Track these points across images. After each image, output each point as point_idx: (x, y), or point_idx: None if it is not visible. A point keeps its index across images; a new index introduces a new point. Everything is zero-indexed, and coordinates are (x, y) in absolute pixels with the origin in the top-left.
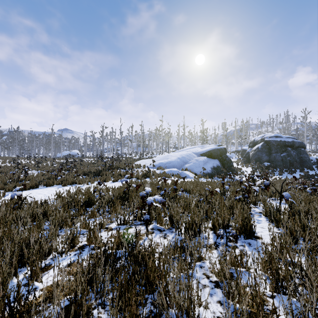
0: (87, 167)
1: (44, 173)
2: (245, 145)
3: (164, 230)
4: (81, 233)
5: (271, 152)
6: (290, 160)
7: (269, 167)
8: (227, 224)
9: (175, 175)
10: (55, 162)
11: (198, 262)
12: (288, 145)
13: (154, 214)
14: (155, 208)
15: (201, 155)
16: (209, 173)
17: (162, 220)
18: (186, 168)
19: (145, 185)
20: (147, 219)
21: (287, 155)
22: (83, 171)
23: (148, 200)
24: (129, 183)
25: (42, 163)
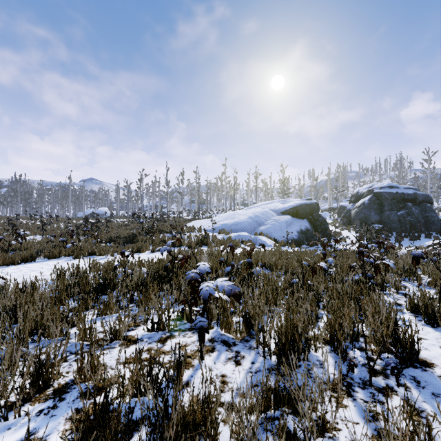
0: (116, 230)
1: (51, 239)
2: (343, 201)
3: (234, 343)
4: (73, 351)
5: (383, 210)
6: (412, 221)
7: (381, 231)
8: (355, 332)
9: (245, 242)
10: (71, 223)
11: (318, 438)
12: (408, 199)
13: (216, 311)
14: (216, 298)
15: (283, 214)
16: (295, 239)
17: (230, 322)
18: (261, 232)
19: (201, 257)
20: (201, 327)
21: (407, 214)
22: (110, 236)
23: (204, 289)
24: (174, 253)
25: (52, 225)
